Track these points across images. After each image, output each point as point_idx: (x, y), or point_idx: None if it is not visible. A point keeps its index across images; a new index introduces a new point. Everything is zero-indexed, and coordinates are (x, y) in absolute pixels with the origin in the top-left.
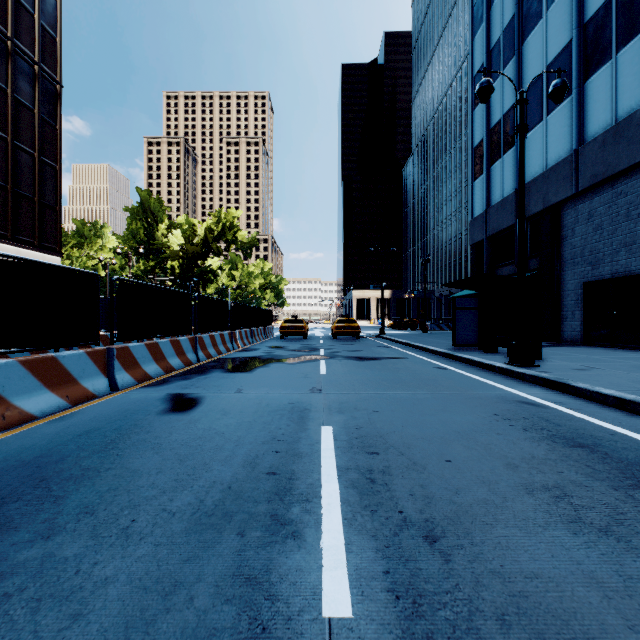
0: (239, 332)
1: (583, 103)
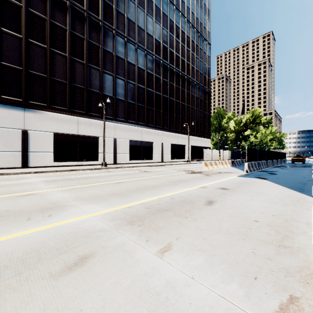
0: (278, 160)
1: None
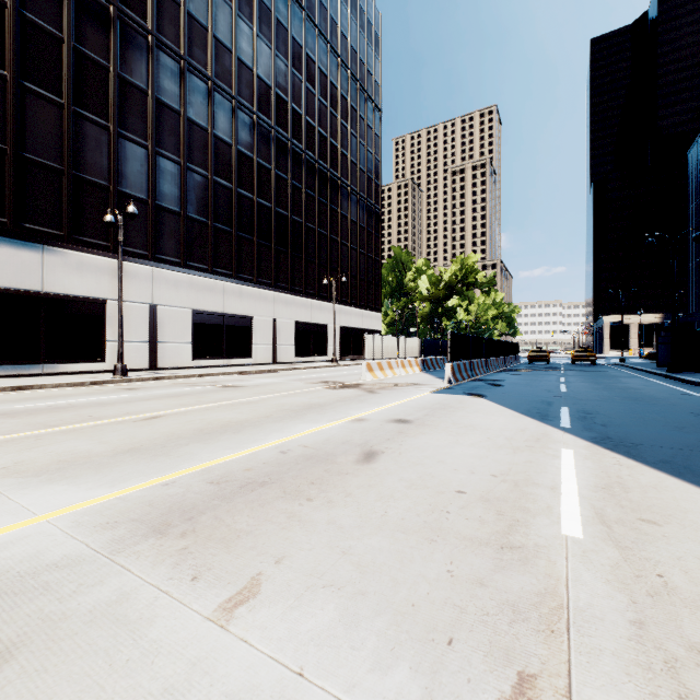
0: (506, 358)
1: None
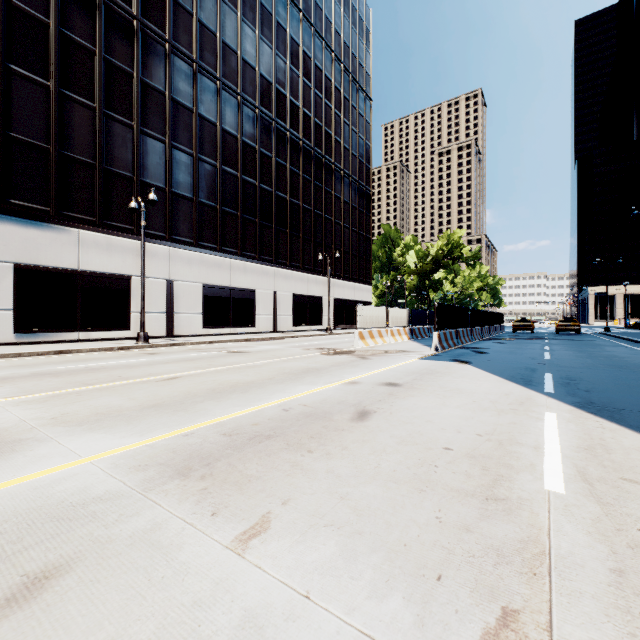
0: (491, 327)
1: None
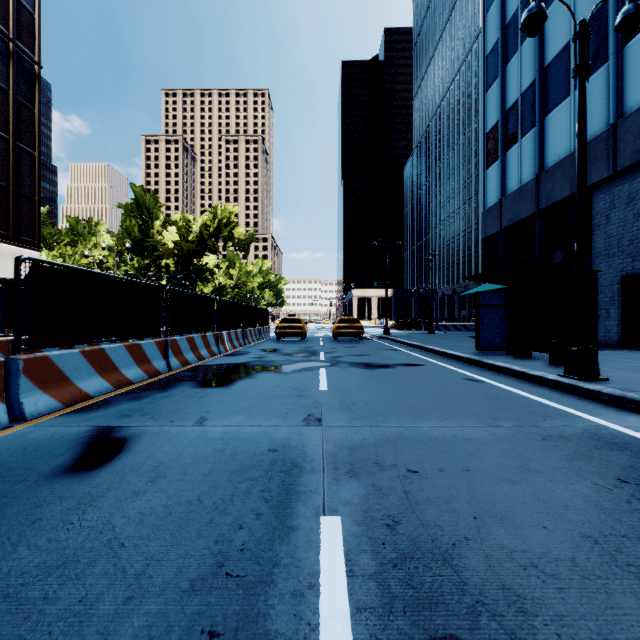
0: (227, 333)
1: (622, 70)
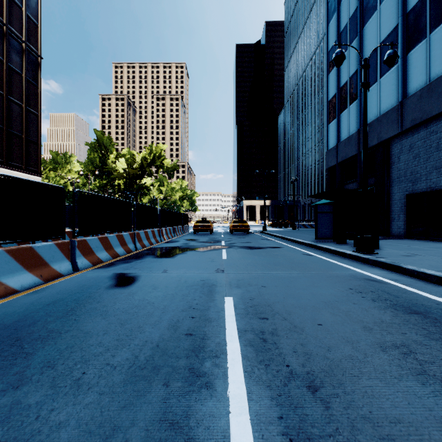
0: (165, 229)
1: (406, 69)
